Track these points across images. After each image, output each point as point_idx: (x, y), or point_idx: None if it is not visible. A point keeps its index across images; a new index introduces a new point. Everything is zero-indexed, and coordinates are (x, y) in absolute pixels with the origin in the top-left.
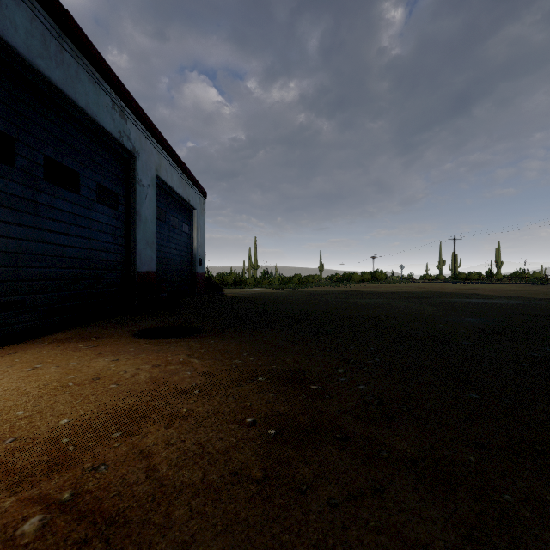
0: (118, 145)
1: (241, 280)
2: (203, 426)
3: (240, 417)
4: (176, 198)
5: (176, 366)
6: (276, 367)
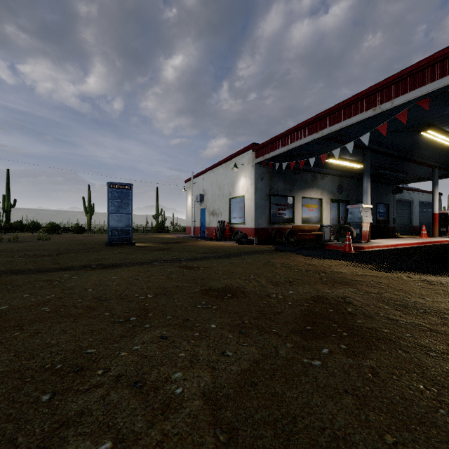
0: (409, 200)
1: None
2: None
3: None
4: (425, 202)
5: None
6: None
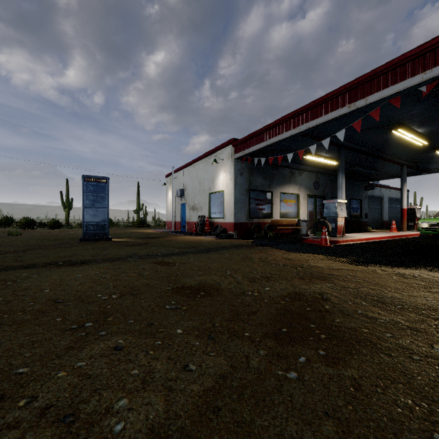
0: (379, 196)
1: None
2: None
3: None
4: (394, 199)
5: None
6: None
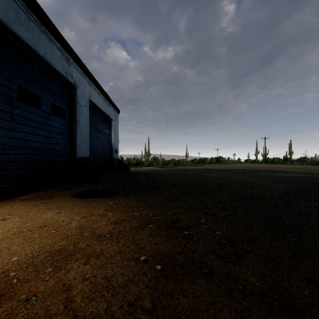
0: (65, 80)
1: (140, 162)
2: (110, 263)
3: (136, 255)
4: (101, 113)
5: (96, 217)
6: (161, 218)
